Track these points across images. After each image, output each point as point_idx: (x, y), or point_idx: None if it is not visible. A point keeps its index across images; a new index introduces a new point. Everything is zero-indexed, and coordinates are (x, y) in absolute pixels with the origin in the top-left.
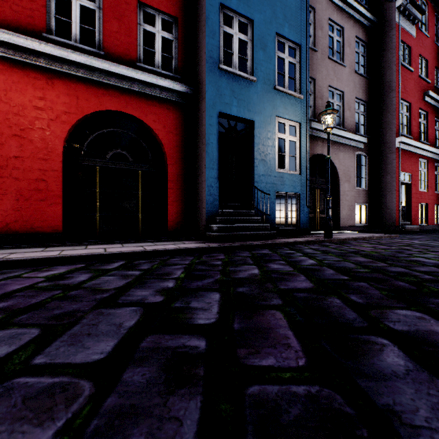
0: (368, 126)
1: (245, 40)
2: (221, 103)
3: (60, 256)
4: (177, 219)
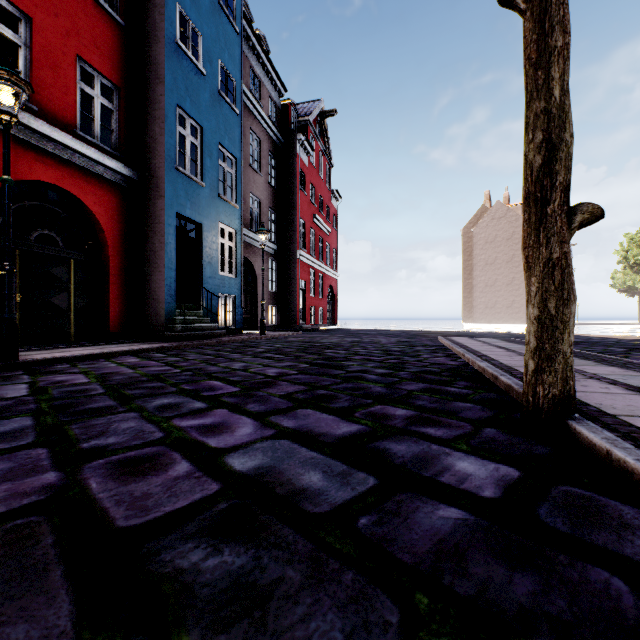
0: (277, 234)
1: (195, 144)
2: (178, 204)
3: (100, 353)
4: (119, 319)
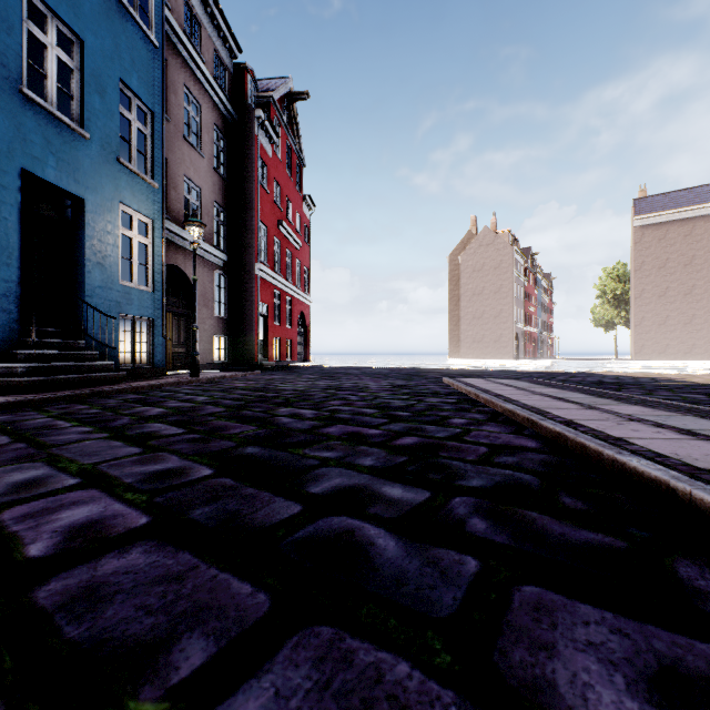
0: (228, 241)
1: (69, 65)
2: (25, 154)
3: None
4: None
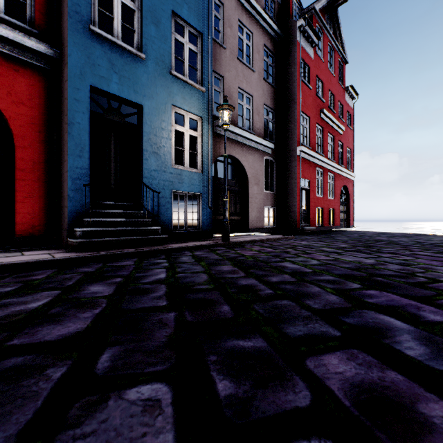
0: (275, 133)
1: (131, 7)
2: (93, 75)
3: None
4: (33, 221)
